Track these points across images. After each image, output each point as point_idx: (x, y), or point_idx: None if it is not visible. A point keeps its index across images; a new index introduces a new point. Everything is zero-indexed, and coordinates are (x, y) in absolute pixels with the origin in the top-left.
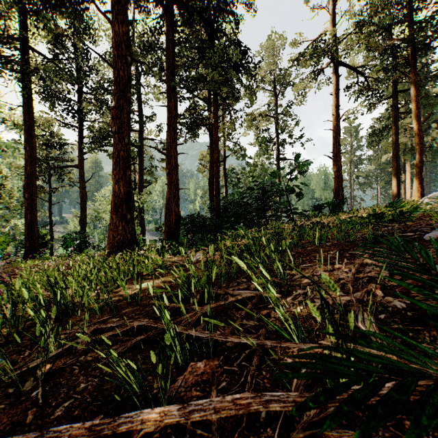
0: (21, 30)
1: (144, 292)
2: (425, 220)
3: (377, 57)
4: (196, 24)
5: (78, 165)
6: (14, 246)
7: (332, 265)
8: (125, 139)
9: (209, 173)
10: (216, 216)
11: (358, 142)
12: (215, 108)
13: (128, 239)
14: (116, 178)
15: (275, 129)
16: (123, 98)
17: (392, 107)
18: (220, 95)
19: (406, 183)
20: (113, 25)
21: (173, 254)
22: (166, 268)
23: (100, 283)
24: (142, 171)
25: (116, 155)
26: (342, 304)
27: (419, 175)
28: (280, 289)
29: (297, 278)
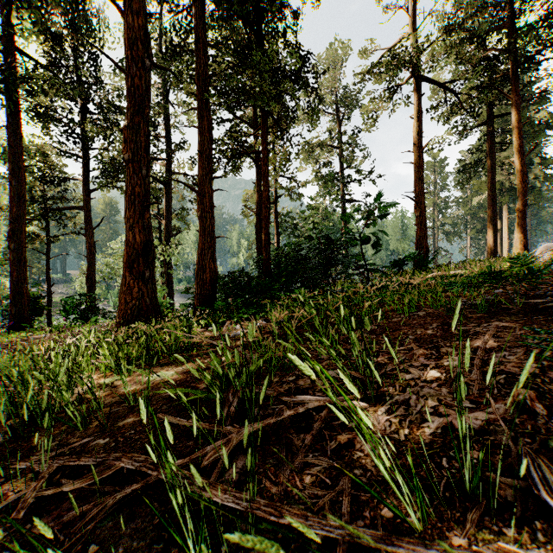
0: (5, 25)
1: (157, 388)
2: (546, 280)
3: (469, 72)
4: (239, 19)
5: (84, 207)
6: (0, 312)
7: (436, 348)
8: (143, 170)
9: (257, 218)
10: (265, 274)
11: (443, 180)
12: (264, 131)
13: (146, 305)
14: (129, 223)
15: (340, 163)
16: (140, 114)
17: (487, 136)
18: (271, 114)
19: (503, 232)
20: (126, 16)
21: (207, 325)
22: (194, 348)
23: (99, 370)
24: (169, 215)
25: (130, 191)
26: (477, 429)
27: (522, 222)
28: (366, 393)
29: (387, 371)
